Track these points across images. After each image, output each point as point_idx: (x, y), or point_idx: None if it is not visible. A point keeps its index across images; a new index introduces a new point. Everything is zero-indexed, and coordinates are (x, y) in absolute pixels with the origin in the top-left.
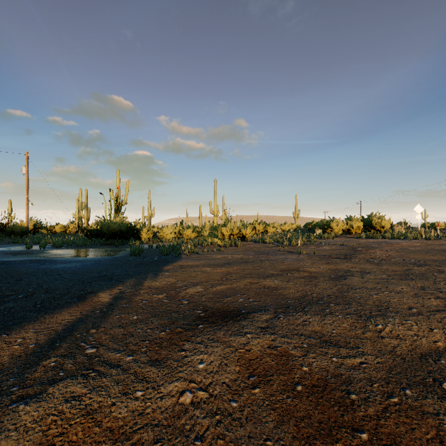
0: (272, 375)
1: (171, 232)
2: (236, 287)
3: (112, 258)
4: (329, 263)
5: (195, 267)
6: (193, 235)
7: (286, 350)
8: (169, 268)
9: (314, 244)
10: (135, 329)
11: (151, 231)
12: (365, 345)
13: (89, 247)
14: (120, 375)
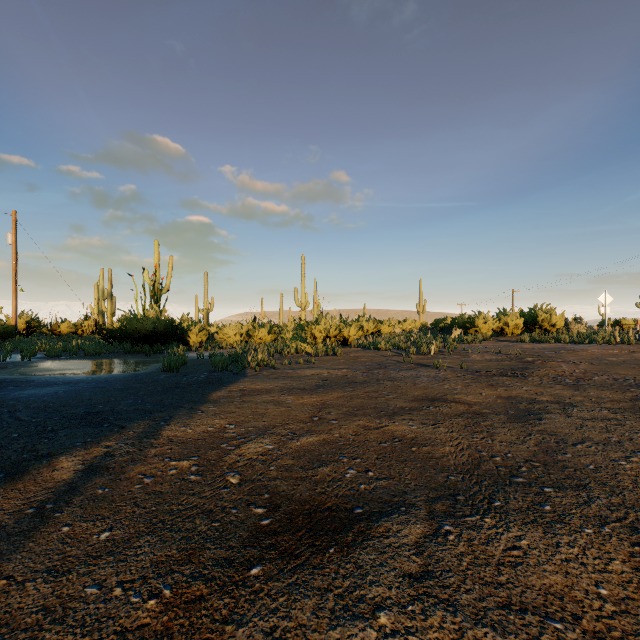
0: None
1: (235, 333)
2: (339, 439)
3: (130, 376)
4: (494, 384)
5: (266, 393)
6: (269, 337)
7: None
8: (220, 396)
9: (455, 352)
10: (83, 588)
11: (204, 331)
12: None
13: (104, 357)
14: None
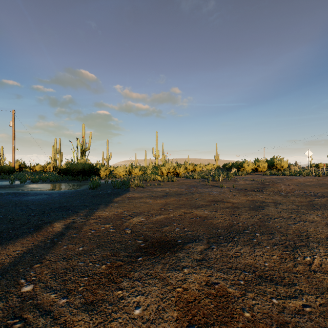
0: (213, 324)
1: (123, 170)
2: (173, 217)
3: (74, 191)
4: (247, 195)
5: (139, 198)
6: (139, 172)
7: (223, 289)
8: (119, 200)
9: (232, 180)
10: (77, 263)
11: (108, 169)
12: (300, 281)
13: (59, 182)
14: (47, 327)
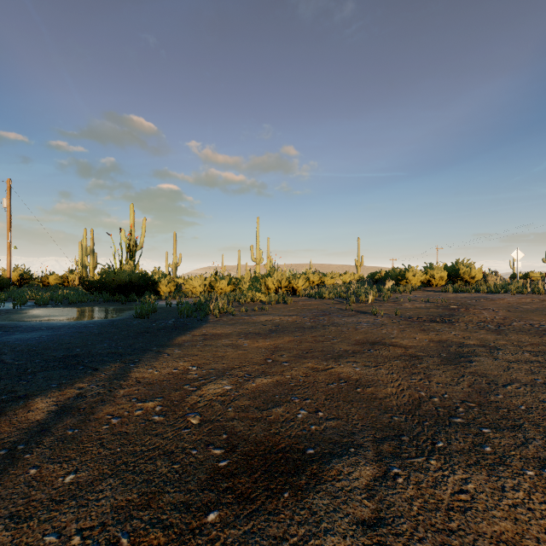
0: None
1: (199, 284)
2: (291, 380)
3: (106, 322)
4: (426, 329)
5: (225, 337)
6: (228, 288)
7: None
8: (185, 340)
9: (389, 301)
10: (42, 536)
11: (173, 282)
12: None
13: (85, 305)
14: None
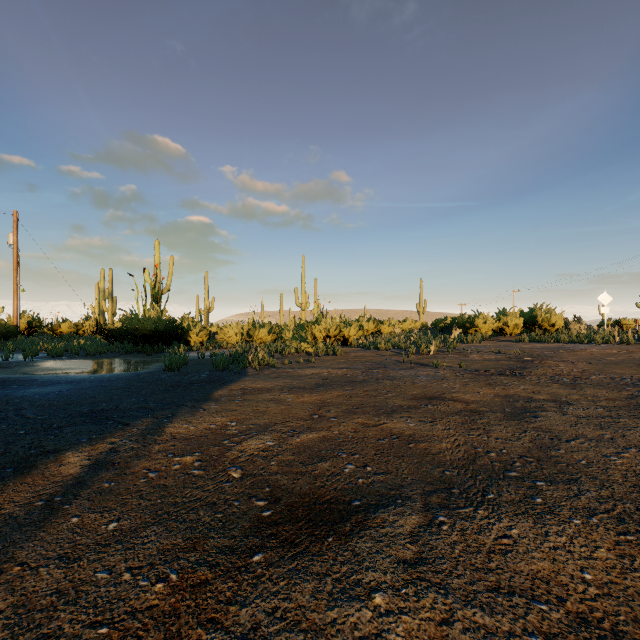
0: None
1: (236, 333)
2: (338, 435)
3: (132, 375)
4: (492, 383)
5: (266, 392)
6: (269, 337)
7: None
8: (222, 395)
9: (455, 352)
10: (93, 573)
11: (205, 331)
12: None
13: (105, 357)
14: None
